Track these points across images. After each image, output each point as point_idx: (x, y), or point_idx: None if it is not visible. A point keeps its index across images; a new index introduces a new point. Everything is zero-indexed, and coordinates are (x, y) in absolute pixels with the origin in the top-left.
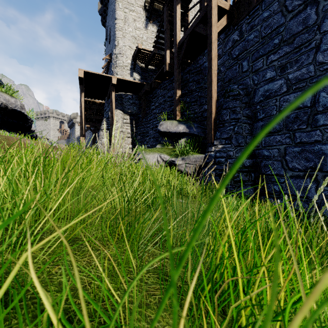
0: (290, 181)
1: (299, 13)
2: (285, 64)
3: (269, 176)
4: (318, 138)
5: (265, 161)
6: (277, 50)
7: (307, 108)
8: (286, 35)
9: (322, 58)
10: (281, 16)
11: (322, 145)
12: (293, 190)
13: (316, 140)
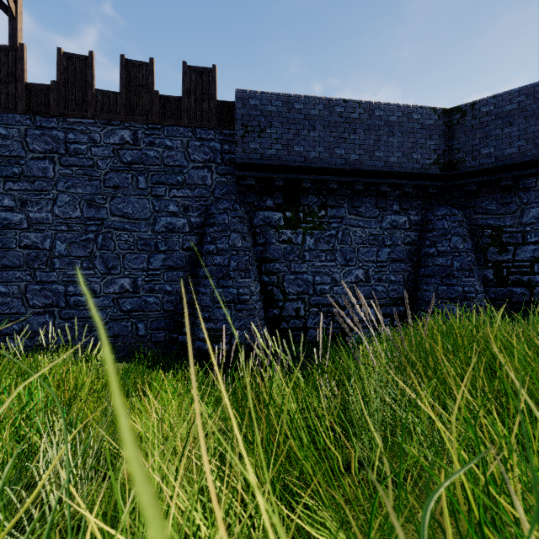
0: (31, 318)
1: (39, 159)
2: (27, 200)
3: (8, 315)
4: (55, 279)
5: (2, 298)
6: (18, 181)
7: (47, 250)
8: (27, 171)
9: (58, 212)
10: (22, 147)
11: (58, 285)
12: (35, 327)
13: (54, 281)
